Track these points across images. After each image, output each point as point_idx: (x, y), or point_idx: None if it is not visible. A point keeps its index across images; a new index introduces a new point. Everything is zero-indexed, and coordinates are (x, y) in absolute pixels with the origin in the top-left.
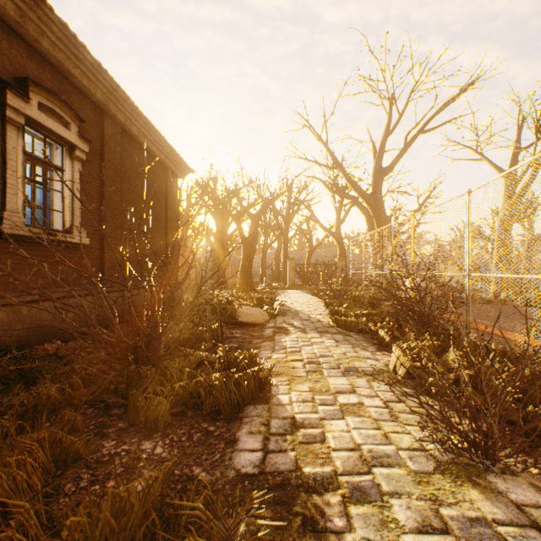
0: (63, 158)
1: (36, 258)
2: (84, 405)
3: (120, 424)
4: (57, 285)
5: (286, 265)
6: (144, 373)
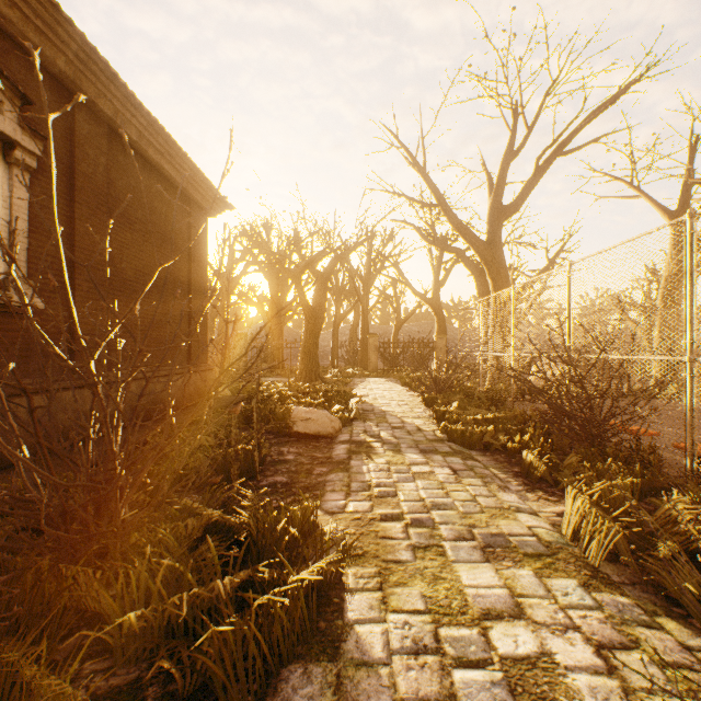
0: None
1: None
2: None
3: None
4: None
5: (365, 344)
6: (66, 578)
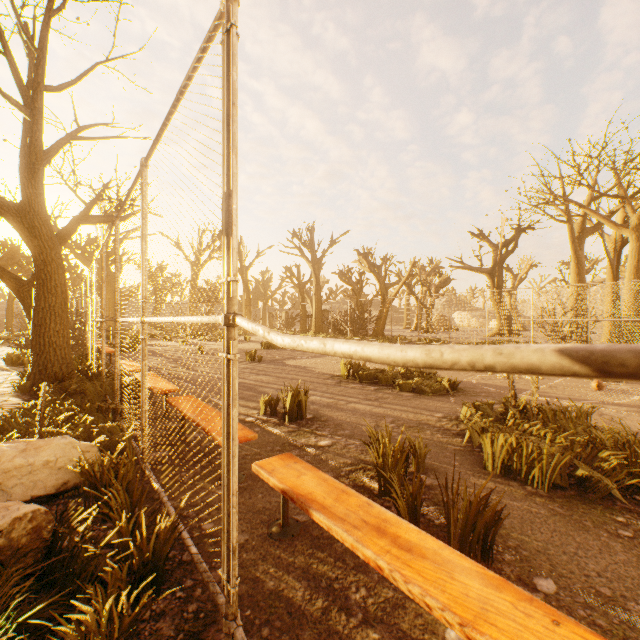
0: None
1: None
2: None
3: None
4: None
5: None
6: None
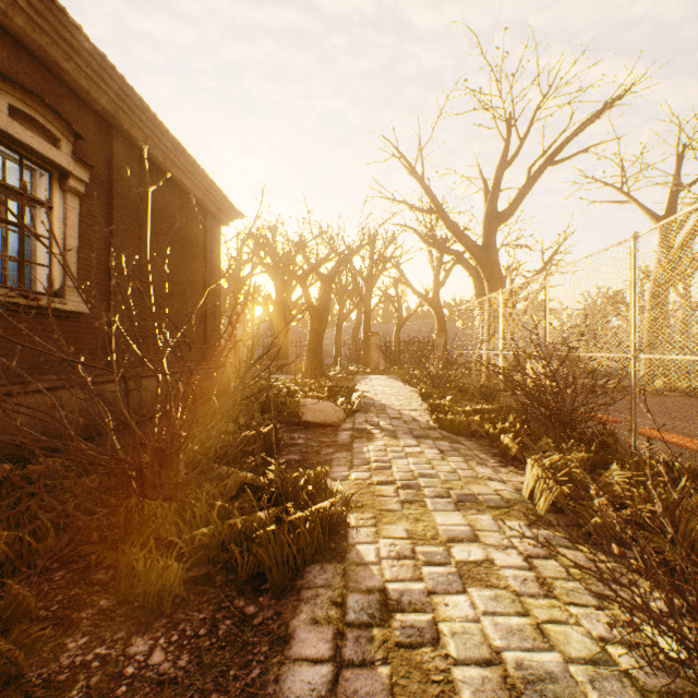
0: (51, 189)
1: (7, 332)
2: (54, 563)
3: (102, 602)
4: (40, 371)
5: (367, 343)
6: (151, 511)
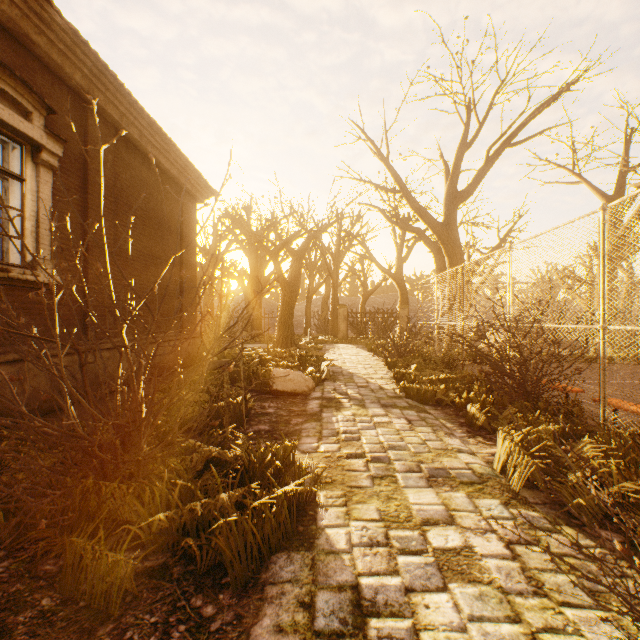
0: (23, 162)
1: None
2: (0, 551)
3: (44, 601)
4: (11, 342)
5: (335, 314)
6: (107, 492)
